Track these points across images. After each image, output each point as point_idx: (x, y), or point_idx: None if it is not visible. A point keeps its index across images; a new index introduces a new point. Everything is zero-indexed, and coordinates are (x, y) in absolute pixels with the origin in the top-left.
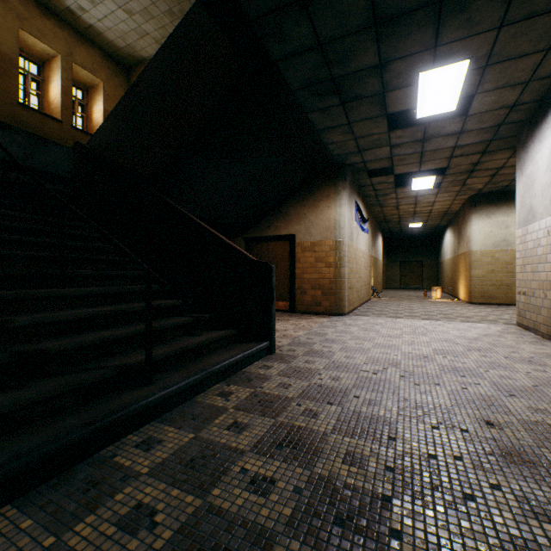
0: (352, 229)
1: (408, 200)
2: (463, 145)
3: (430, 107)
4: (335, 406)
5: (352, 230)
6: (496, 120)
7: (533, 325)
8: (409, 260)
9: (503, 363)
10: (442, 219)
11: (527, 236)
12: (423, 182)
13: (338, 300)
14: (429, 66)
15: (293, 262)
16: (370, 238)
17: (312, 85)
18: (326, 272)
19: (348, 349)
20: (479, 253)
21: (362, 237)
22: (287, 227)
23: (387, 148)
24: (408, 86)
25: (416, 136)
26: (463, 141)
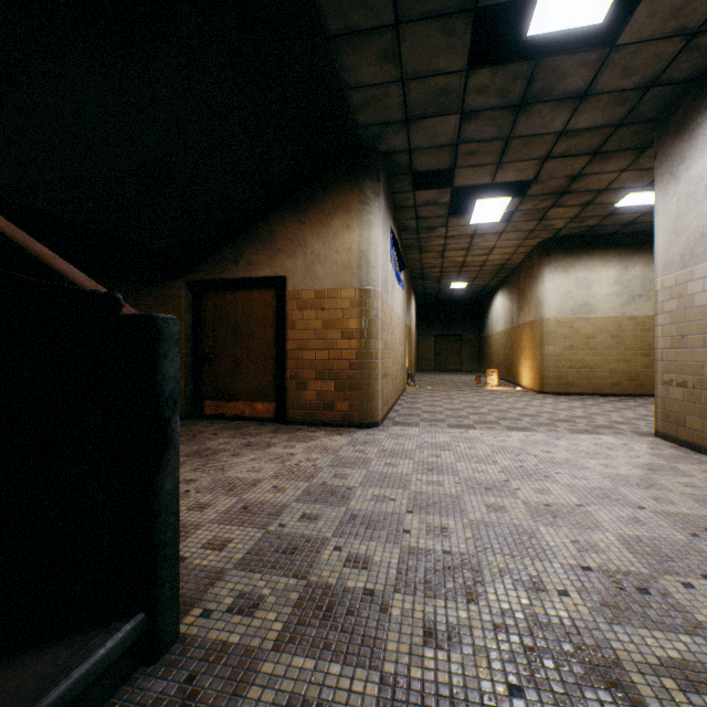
0: (387, 274)
1: (460, 241)
2: (575, 130)
3: None
4: None
5: (387, 275)
6: (651, 70)
7: None
8: (446, 333)
9: None
10: (495, 277)
11: (692, 284)
12: (489, 209)
13: (366, 398)
14: None
15: (282, 328)
16: (405, 297)
17: None
18: (344, 347)
19: (419, 567)
20: (555, 322)
21: (398, 292)
22: (270, 263)
23: (456, 119)
24: None
25: (511, 93)
26: (579, 121)
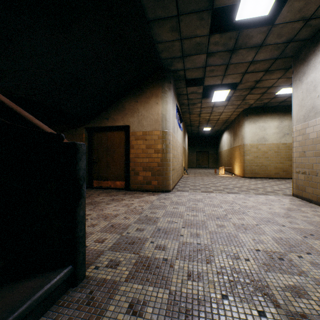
0: (174, 124)
1: (207, 109)
2: (257, 60)
3: (250, 5)
4: None
5: (174, 125)
6: (290, 35)
7: (316, 199)
8: (201, 150)
9: None
10: (223, 125)
11: (308, 129)
12: (220, 95)
13: (165, 179)
14: None
15: (128, 148)
16: (183, 134)
17: None
18: (155, 157)
19: (186, 249)
20: (250, 145)
21: (179, 132)
22: (122, 119)
23: (204, 56)
24: None
25: (228, 45)
26: (259, 57)
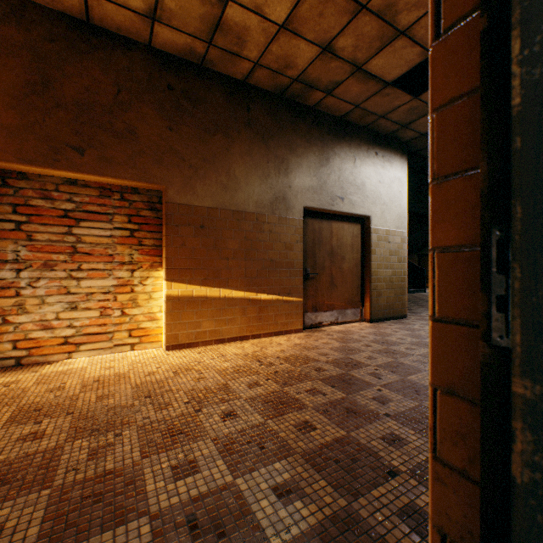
0: None
1: None
2: None
3: None
4: None
5: None
6: None
7: None
8: None
9: None
10: None
11: None
12: None
13: None
14: None
15: None
16: None
17: None
18: None
19: None
20: None
21: None
22: None
23: None
24: None
25: None
26: None
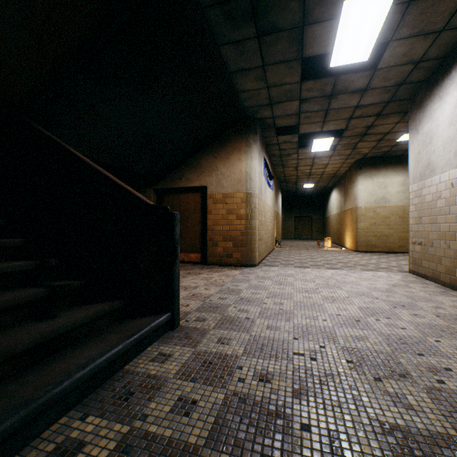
0: (261, 183)
1: (307, 161)
2: (364, 105)
3: (345, 53)
4: None
5: (261, 184)
6: (399, 77)
7: (432, 274)
8: (302, 215)
9: (443, 326)
10: (331, 180)
11: (424, 190)
12: (322, 144)
13: (249, 251)
14: None
15: (204, 214)
16: (274, 194)
17: (225, 1)
18: (238, 224)
19: (268, 312)
20: (364, 209)
21: (269, 192)
22: (198, 179)
23: (297, 102)
24: (329, 20)
25: (325, 90)
26: (365, 101)
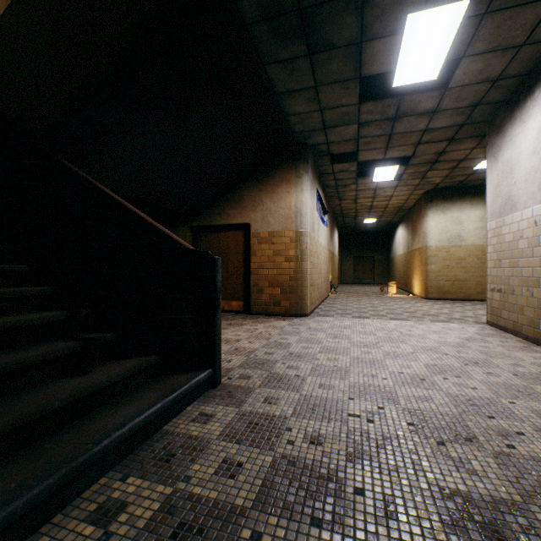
0: (314, 219)
1: (367, 192)
2: (434, 128)
3: (410, 71)
4: (328, 533)
5: (314, 220)
6: (474, 97)
7: (513, 326)
8: (362, 255)
9: (520, 386)
10: (396, 215)
11: (504, 228)
12: (385, 173)
13: (300, 298)
14: (421, 4)
15: (248, 255)
16: (329, 231)
17: (272, 17)
18: (286, 267)
19: (321, 370)
20: (436, 248)
21: (323, 229)
22: (241, 215)
23: (355, 126)
24: (391, 35)
25: (388, 112)
26: (435, 124)
